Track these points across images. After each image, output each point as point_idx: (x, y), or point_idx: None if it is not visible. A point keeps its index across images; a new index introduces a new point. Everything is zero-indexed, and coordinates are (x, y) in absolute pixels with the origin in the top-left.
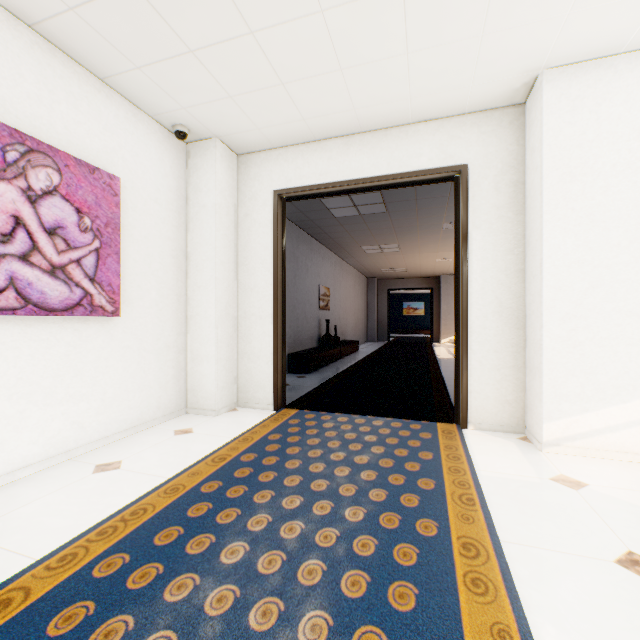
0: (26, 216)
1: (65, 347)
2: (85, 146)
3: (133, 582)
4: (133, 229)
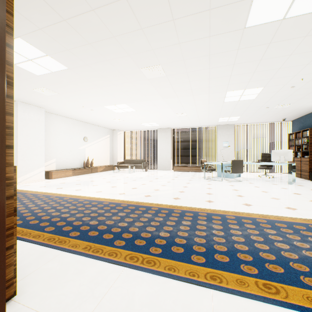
0: None
1: None
2: None
3: None
4: None
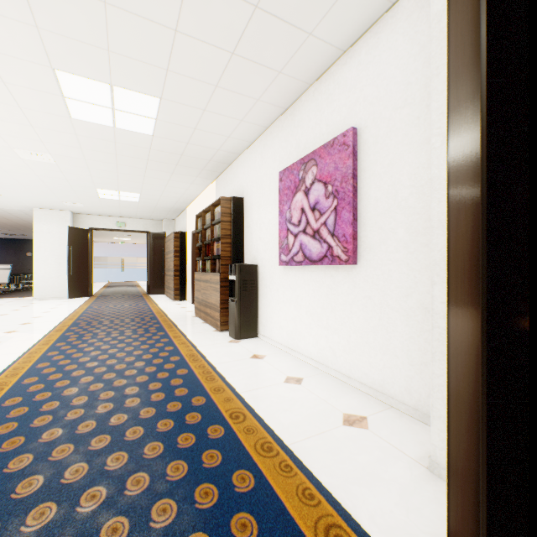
0: (305, 206)
1: (326, 288)
2: (337, 125)
3: (164, 373)
4: (374, 165)
